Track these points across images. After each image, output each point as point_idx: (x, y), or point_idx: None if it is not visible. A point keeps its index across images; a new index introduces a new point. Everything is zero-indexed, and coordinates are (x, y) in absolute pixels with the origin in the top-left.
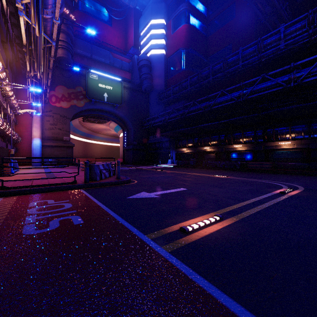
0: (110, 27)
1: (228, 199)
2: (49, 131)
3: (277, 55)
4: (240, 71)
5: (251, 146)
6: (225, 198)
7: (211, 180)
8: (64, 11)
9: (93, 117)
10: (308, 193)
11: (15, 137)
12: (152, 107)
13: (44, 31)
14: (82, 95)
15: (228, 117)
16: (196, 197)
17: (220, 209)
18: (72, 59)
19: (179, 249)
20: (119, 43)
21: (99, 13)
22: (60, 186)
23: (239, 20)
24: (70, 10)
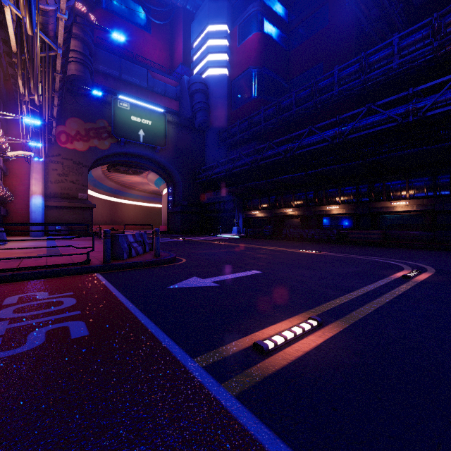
0: (149, 34)
1: (326, 289)
2: (56, 185)
3: (388, 77)
4: (336, 100)
5: (352, 208)
6: (321, 286)
7: (297, 258)
8: (80, 9)
9: (123, 165)
10: (444, 278)
11: (3, 194)
12: (209, 151)
13: (44, 32)
14: (107, 132)
15: (319, 166)
16: (277, 285)
17: (316, 306)
18: (91, 79)
19: (253, 390)
20: (161, 58)
21: (132, 13)
22: (62, 269)
23: (334, 28)
24: (88, 8)
